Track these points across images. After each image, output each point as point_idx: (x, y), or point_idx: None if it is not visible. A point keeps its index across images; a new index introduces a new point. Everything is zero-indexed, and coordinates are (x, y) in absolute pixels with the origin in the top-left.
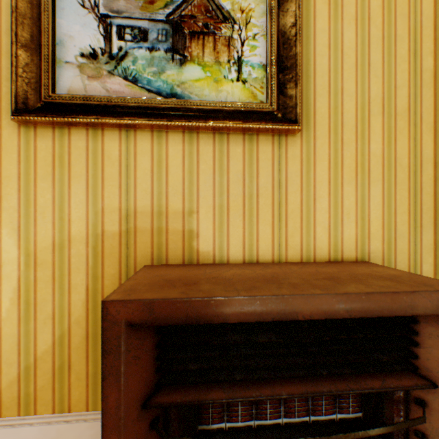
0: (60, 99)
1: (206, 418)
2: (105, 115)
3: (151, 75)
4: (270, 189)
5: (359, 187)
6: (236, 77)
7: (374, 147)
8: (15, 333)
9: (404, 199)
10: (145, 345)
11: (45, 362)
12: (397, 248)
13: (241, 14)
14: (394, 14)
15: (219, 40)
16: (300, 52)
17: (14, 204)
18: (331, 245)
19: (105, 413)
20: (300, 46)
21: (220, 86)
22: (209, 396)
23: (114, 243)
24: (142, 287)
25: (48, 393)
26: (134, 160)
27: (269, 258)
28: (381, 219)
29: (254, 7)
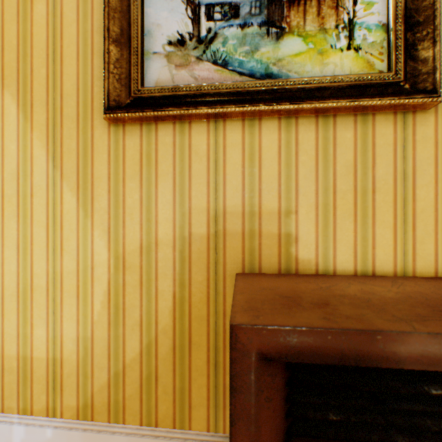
0: (148, 92)
1: None
2: (194, 105)
3: (242, 55)
4: (391, 182)
5: None
6: (346, 44)
7: None
8: (105, 337)
9: None
10: (275, 383)
11: (133, 370)
12: None
13: None
14: None
15: (324, 2)
16: None
17: (104, 205)
18: None
19: None
20: None
21: (325, 59)
22: None
23: (201, 247)
24: (261, 305)
25: (135, 403)
26: (222, 154)
27: (389, 270)
28: None
29: None
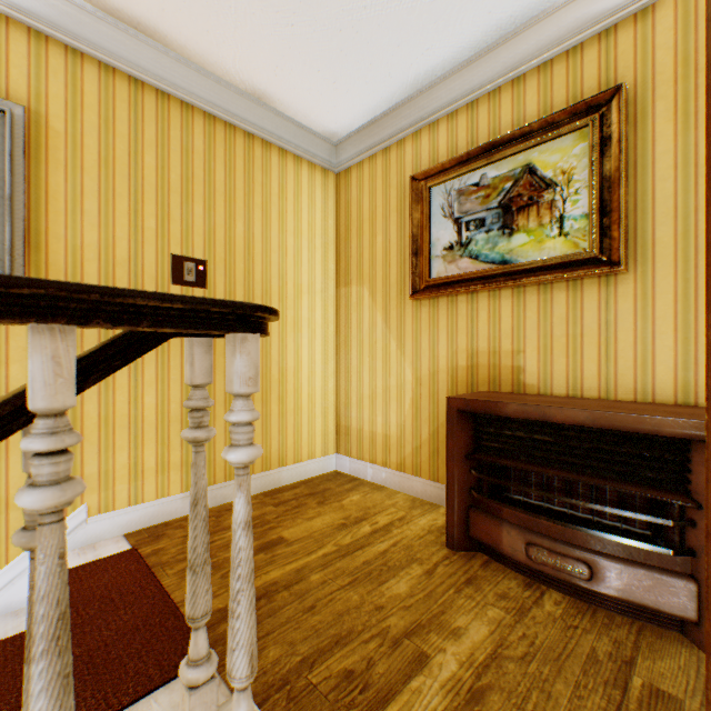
0: (432, 281)
1: (508, 489)
2: (456, 287)
3: (487, 250)
4: (595, 329)
5: None
6: (557, 233)
7: None
8: (410, 425)
9: None
10: (466, 425)
11: (425, 446)
12: None
13: (562, 176)
14: None
15: (541, 206)
16: (622, 195)
17: (410, 348)
18: (678, 387)
19: (447, 451)
20: (622, 189)
21: (542, 245)
22: (500, 461)
23: (463, 374)
24: (468, 396)
25: (426, 466)
26: (476, 314)
27: (594, 394)
28: None
29: (575, 165)
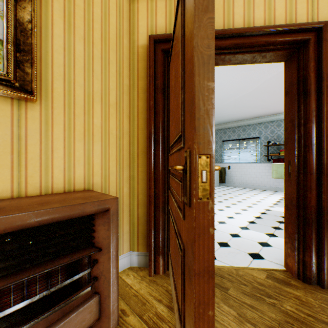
0: None
1: None
2: None
3: None
4: (10, 140)
5: (87, 144)
6: None
7: (96, 121)
8: None
9: (114, 153)
10: None
11: None
12: (110, 180)
13: None
14: (109, 47)
15: None
16: (36, 44)
17: None
18: (67, 181)
19: None
20: (36, 40)
21: None
22: None
23: None
24: None
25: None
26: None
27: (8, 195)
28: (101, 164)
29: None
